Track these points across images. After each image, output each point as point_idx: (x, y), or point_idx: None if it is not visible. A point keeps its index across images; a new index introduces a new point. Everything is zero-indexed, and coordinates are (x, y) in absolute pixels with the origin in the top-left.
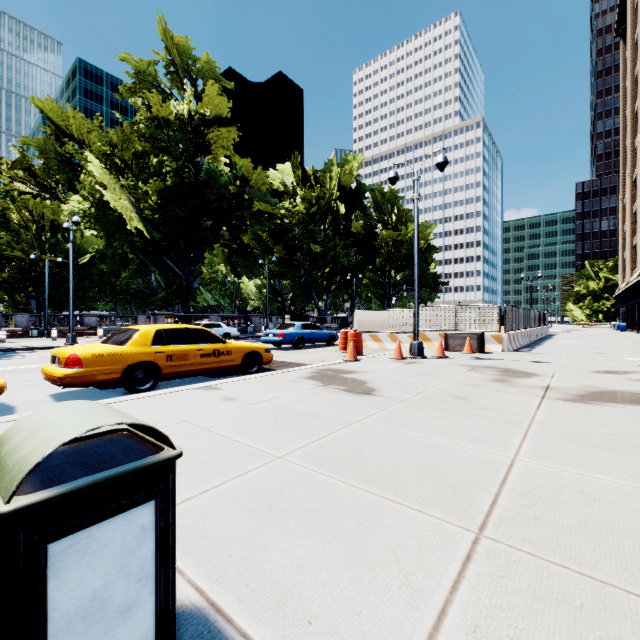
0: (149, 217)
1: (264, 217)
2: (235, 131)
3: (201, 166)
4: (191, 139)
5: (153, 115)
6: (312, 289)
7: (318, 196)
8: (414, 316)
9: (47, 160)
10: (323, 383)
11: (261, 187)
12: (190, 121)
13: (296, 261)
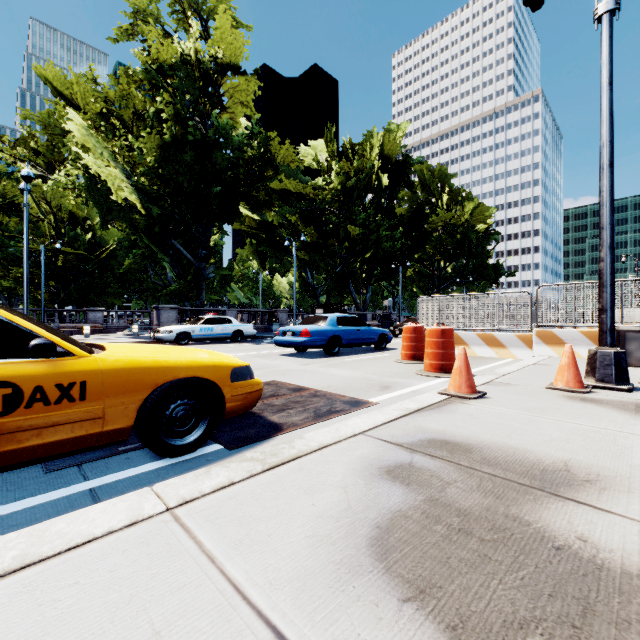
0: (146, 186)
1: (294, 198)
2: (255, 82)
3: (212, 124)
4: (199, 89)
5: (152, 59)
6: (349, 281)
7: (357, 168)
8: (602, 289)
9: (51, 136)
10: None
11: (291, 165)
12: (197, 64)
13: (330, 246)
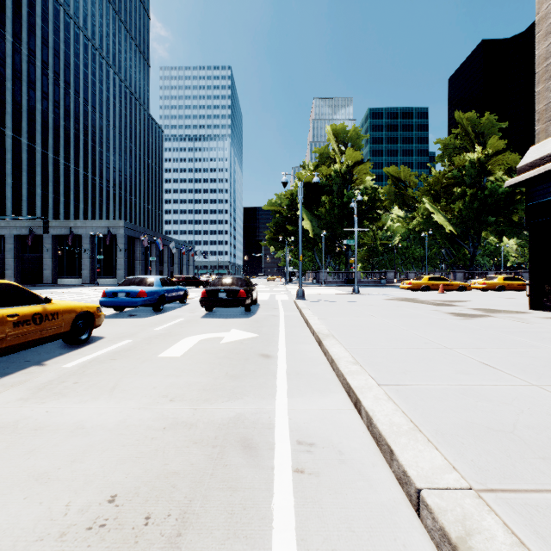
0: (453, 221)
1: None
2: (509, 153)
3: (484, 184)
4: (478, 170)
5: (455, 166)
6: None
7: None
8: None
9: (390, 197)
10: None
11: None
12: (478, 162)
13: None
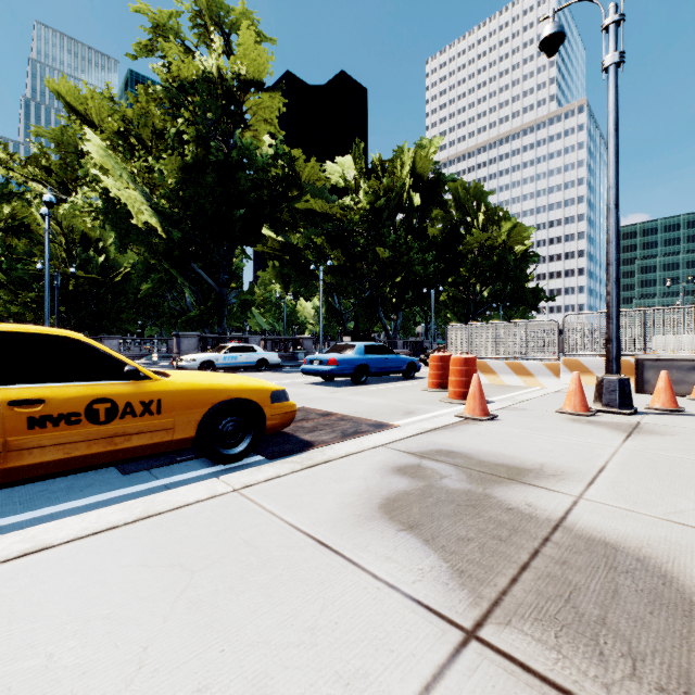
0: (167, 208)
1: (320, 219)
2: (279, 98)
3: (235, 143)
4: (222, 107)
5: (173, 76)
6: (379, 307)
7: (386, 187)
8: (608, 320)
9: (64, 154)
10: (462, 583)
11: (316, 183)
12: (219, 82)
13: (359, 270)
